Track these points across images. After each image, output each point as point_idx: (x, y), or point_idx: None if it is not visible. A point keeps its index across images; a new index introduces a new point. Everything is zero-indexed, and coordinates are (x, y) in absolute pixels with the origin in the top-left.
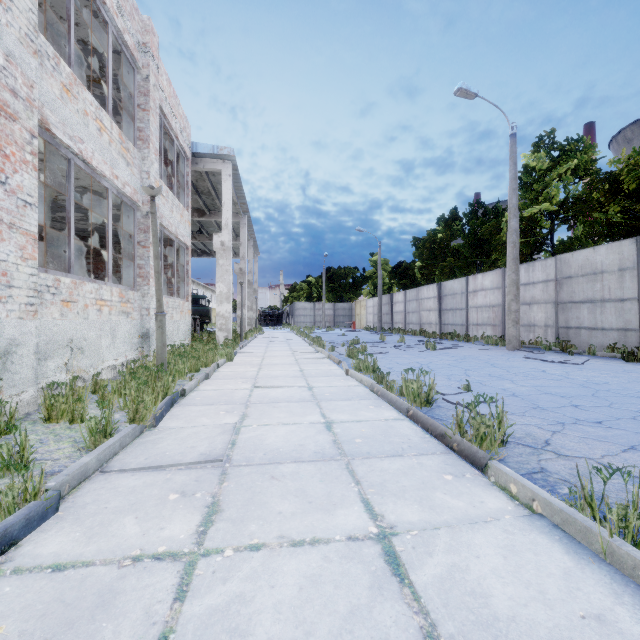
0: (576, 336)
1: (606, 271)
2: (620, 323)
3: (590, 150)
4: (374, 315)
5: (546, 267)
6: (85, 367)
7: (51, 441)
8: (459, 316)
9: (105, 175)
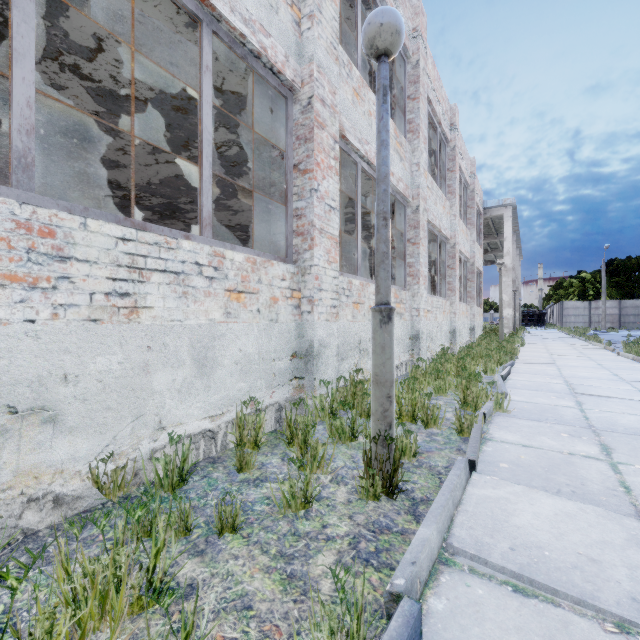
0: None
1: None
2: None
3: None
4: None
5: None
6: (460, 341)
7: None
8: None
9: (463, 253)
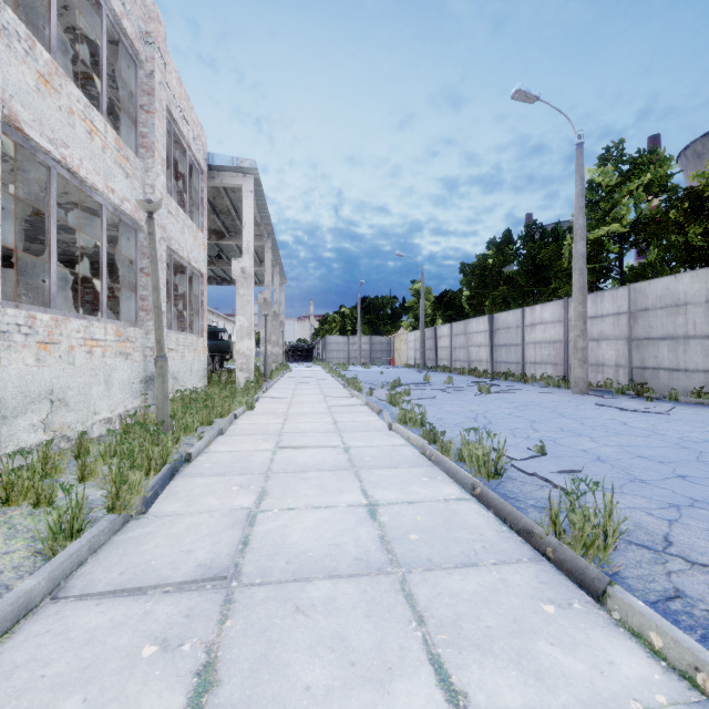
0: (654, 378)
1: (690, 303)
2: (708, 364)
3: (665, 163)
4: (416, 350)
5: (617, 298)
6: (70, 423)
7: (1, 538)
8: (514, 353)
9: (97, 188)
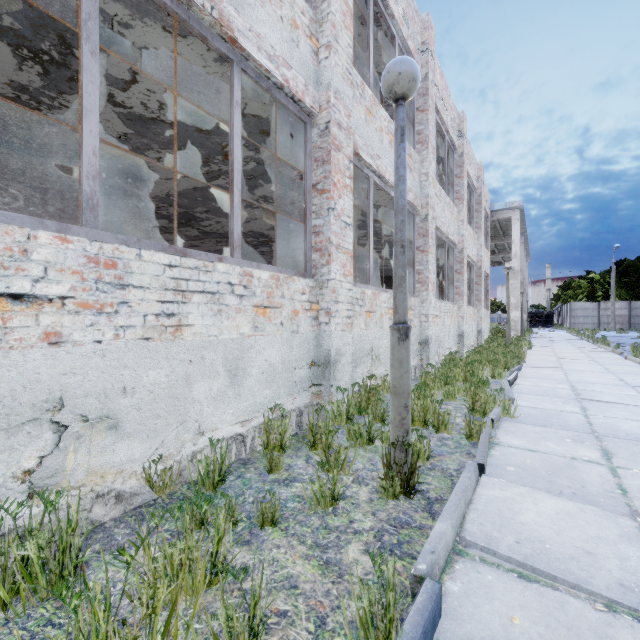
0: None
1: None
2: None
3: None
4: None
5: None
6: (468, 344)
7: None
8: None
9: (470, 257)
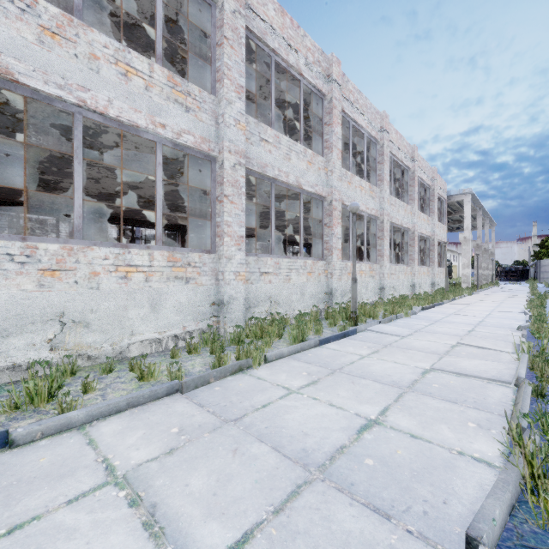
0: None
1: None
2: None
3: None
4: None
5: None
6: (421, 291)
7: None
8: None
9: (424, 234)
